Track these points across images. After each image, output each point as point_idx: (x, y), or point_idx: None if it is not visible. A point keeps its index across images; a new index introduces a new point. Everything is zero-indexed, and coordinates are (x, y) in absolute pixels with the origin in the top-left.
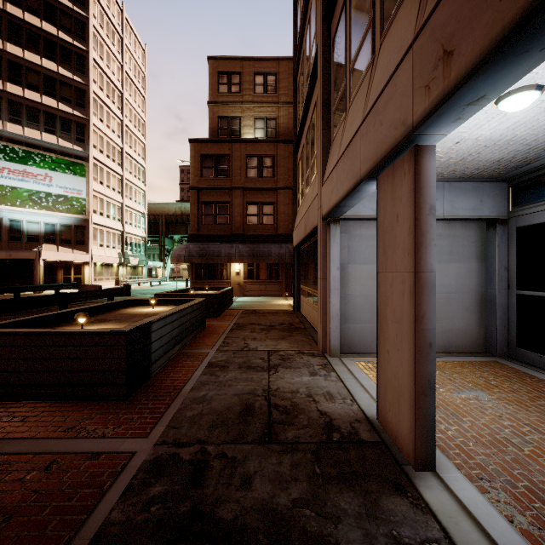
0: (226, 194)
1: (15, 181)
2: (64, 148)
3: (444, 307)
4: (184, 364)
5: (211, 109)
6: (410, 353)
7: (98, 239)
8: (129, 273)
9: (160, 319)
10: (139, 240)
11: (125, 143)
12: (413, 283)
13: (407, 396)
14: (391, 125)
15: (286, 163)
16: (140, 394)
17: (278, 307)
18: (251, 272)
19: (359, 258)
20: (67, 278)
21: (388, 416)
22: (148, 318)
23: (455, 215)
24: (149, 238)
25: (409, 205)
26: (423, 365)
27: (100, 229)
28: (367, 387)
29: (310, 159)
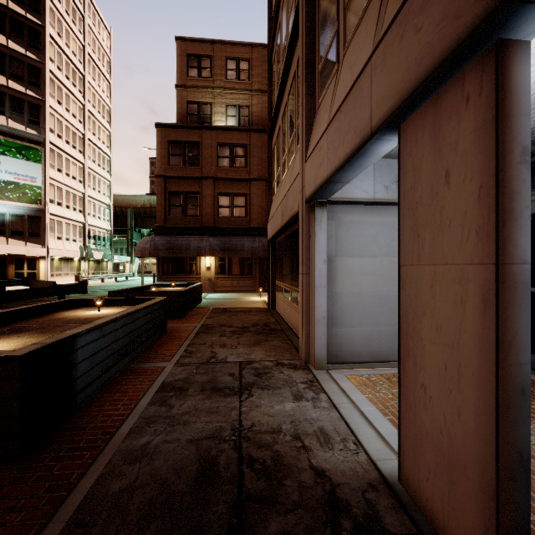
0: (196, 184)
1: None
2: (15, 130)
3: None
4: (128, 388)
5: (180, 93)
6: (482, 404)
7: (55, 231)
8: (93, 268)
9: (93, 330)
10: (103, 233)
11: (88, 129)
12: (492, 282)
13: (474, 475)
14: (444, 18)
15: (260, 153)
16: (46, 447)
17: (252, 305)
18: (223, 267)
19: (349, 249)
20: (19, 273)
21: (425, 488)
22: (73, 330)
23: None
24: (116, 232)
25: (479, 149)
26: (511, 428)
27: (59, 220)
28: (370, 418)
29: (287, 140)
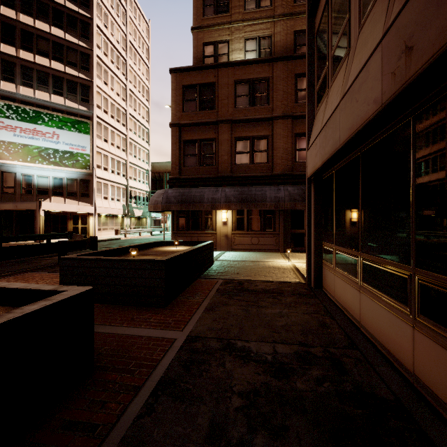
0: (212, 130)
1: (26, 139)
2: (70, 108)
3: None
4: None
5: (195, 36)
6: None
7: (102, 192)
8: (134, 224)
9: None
10: (143, 194)
11: (130, 106)
12: None
13: None
14: None
15: (284, 85)
16: None
17: (279, 276)
18: (241, 222)
19: None
20: (76, 227)
21: None
22: None
23: None
24: None
25: None
26: None
27: (105, 183)
28: None
29: None
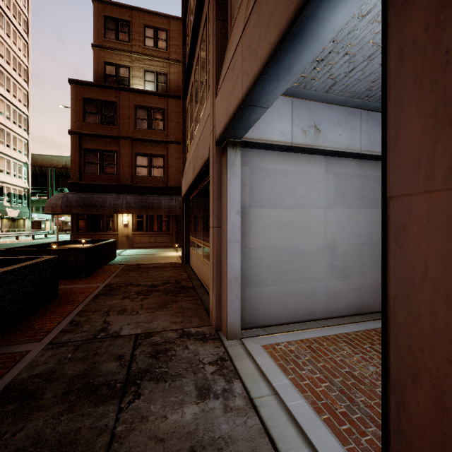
0: (113, 143)
1: None
2: None
3: (357, 261)
4: None
5: (96, 53)
6: None
7: None
8: (7, 226)
9: None
10: (20, 191)
11: (0, 85)
12: None
13: None
14: None
15: (177, 118)
16: None
17: (167, 260)
18: (141, 224)
19: (264, 200)
20: None
21: None
22: None
23: (372, 151)
24: (36, 190)
25: None
26: None
27: None
28: (302, 423)
29: (199, 91)
